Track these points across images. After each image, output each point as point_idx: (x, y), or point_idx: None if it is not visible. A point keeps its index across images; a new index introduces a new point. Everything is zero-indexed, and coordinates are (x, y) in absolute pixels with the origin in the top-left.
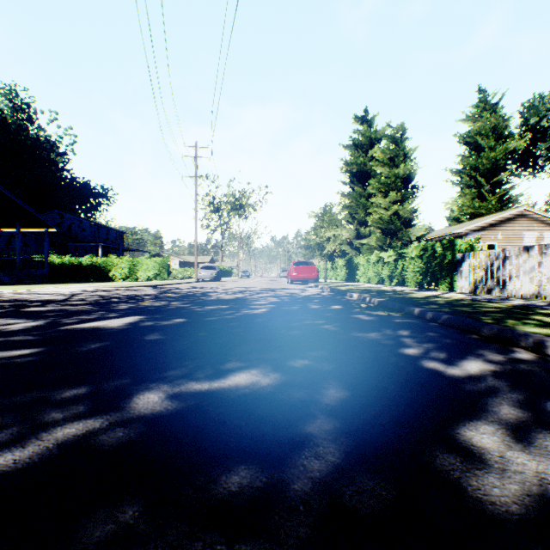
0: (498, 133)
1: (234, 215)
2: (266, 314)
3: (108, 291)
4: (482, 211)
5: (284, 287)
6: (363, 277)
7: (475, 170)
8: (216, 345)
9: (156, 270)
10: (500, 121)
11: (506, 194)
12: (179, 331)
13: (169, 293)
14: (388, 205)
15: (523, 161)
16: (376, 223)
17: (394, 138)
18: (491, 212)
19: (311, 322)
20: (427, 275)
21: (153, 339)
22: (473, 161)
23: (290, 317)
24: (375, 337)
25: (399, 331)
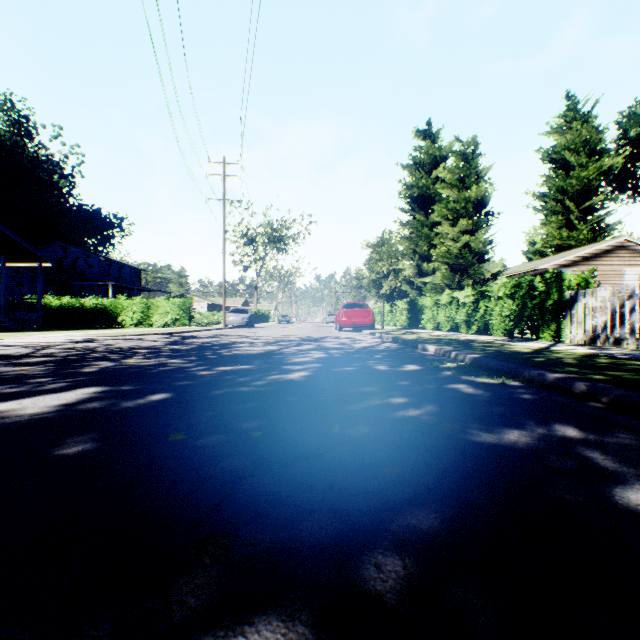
0: (591, 148)
1: (271, 248)
2: (307, 382)
3: (99, 342)
4: (571, 243)
5: (332, 335)
6: (431, 322)
7: (562, 193)
8: (190, 477)
9: (175, 314)
10: (593, 133)
11: (600, 222)
12: (137, 427)
13: (179, 344)
14: (457, 236)
15: (620, 183)
16: (443, 257)
17: (464, 155)
18: (583, 244)
19: (383, 402)
20: (521, 320)
21: (63, 457)
22: (561, 181)
23: (346, 389)
24: (524, 445)
25: (553, 425)
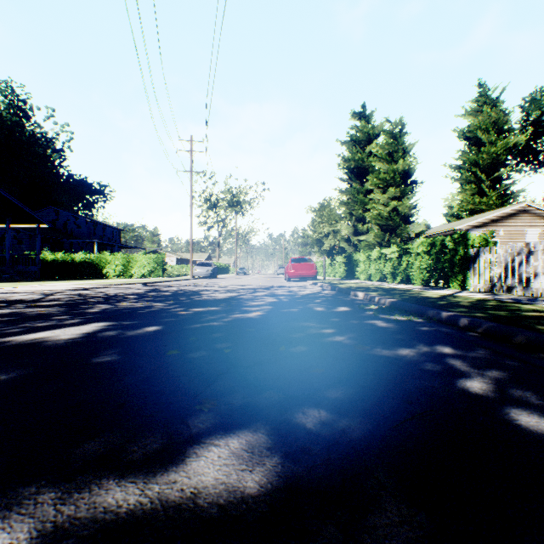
0: (499, 128)
1: (231, 212)
2: (262, 319)
3: (93, 290)
4: (482, 207)
5: (282, 285)
6: (364, 274)
7: (475, 165)
8: (187, 373)
9: (151, 267)
10: (501, 116)
11: (507, 190)
12: (144, 347)
13: (157, 291)
14: (387, 201)
15: (524, 157)
16: (375, 219)
17: (392, 133)
18: (492, 208)
19: (318, 332)
20: (435, 272)
21: (100, 363)
22: (474, 156)
23: (291, 324)
24: (410, 357)
25: (436, 346)
